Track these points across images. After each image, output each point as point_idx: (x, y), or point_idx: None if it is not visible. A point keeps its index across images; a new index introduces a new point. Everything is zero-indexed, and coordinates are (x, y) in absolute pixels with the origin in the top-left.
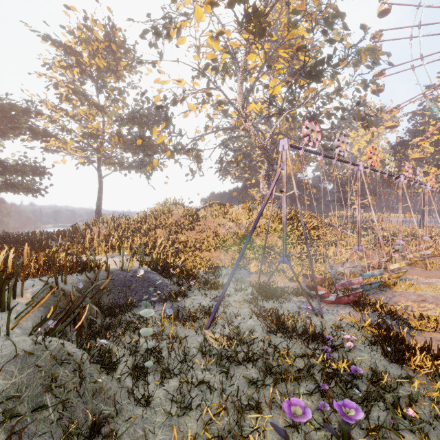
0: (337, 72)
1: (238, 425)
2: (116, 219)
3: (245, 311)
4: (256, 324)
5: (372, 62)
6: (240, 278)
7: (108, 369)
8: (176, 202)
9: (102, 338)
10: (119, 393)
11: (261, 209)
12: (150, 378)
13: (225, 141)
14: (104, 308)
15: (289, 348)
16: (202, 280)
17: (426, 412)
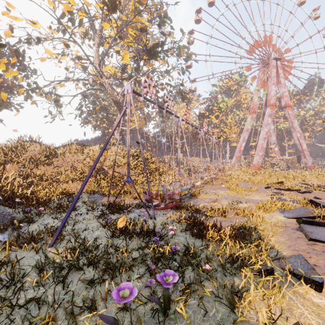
0: (167, 55)
1: None
2: None
3: (94, 225)
4: (103, 233)
5: (187, 58)
6: (93, 201)
7: None
8: (32, 139)
9: None
10: None
11: (109, 137)
12: None
13: (84, 91)
14: None
15: (128, 246)
16: (54, 205)
17: (215, 264)
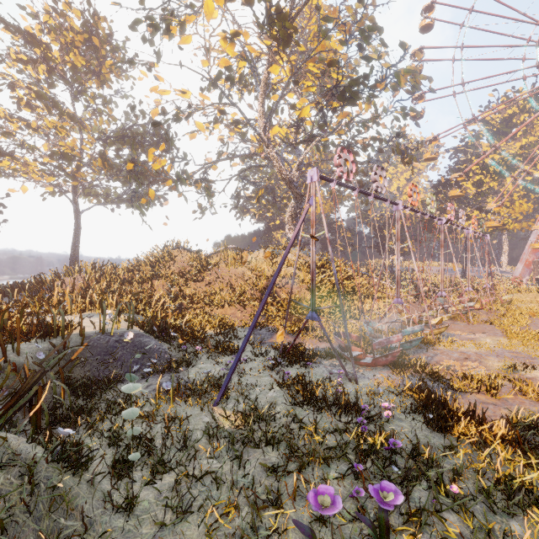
0: (375, 95)
1: (253, 526)
2: (98, 267)
3: (265, 379)
4: (279, 396)
5: (413, 87)
6: (260, 340)
7: (75, 468)
8: (180, 246)
9: (70, 426)
10: (91, 500)
11: (285, 253)
12: (136, 475)
13: (243, 171)
14: (76, 385)
15: (317, 423)
16: (212, 343)
17: (471, 487)
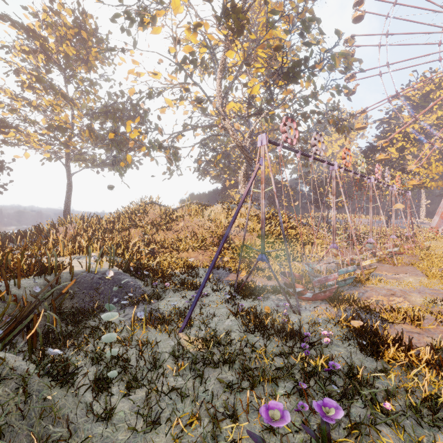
0: (314, 74)
1: (212, 435)
2: (86, 219)
3: (222, 311)
4: (234, 324)
5: (346, 68)
6: (218, 278)
7: (62, 383)
8: (152, 201)
9: (60, 348)
10: (76, 410)
11: (239, 205)
12: (114, 390)
13: (204, 139)
14: (66, 314)
15: (267, 347)
16: (178, 280)
17: (401, 404)
